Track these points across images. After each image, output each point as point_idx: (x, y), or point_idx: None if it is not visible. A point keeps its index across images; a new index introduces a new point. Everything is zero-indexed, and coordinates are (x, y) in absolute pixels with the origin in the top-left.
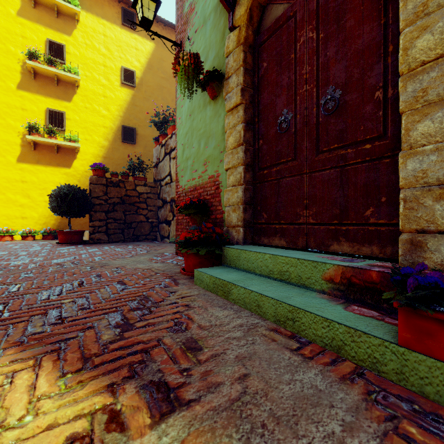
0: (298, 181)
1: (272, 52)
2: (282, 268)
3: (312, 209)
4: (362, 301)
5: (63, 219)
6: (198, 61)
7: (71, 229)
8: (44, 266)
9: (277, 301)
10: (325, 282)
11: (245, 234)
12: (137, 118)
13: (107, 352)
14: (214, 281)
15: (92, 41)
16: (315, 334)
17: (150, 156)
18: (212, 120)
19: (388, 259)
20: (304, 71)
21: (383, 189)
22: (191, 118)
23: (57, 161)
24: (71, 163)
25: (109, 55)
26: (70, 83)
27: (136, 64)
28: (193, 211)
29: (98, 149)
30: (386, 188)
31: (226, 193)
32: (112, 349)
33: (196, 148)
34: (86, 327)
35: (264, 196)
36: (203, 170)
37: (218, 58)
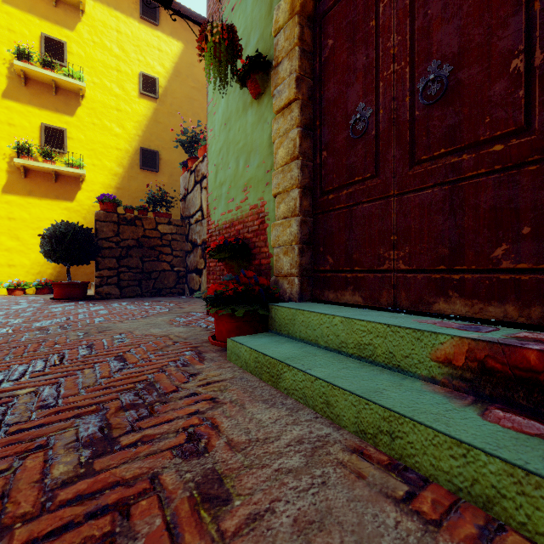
0: (381, 207)
1: (342, 22)
2: (361, 338)
3: (403, 249)
4: (508, 400)
5: (63, 268)
6: (234, 36)
7: (71, 281)
8: (18, 331)
9: (361, 399)
10: (437, 365)
11: (301, 286)
12: (160, 138)
13: (50, 509)
14: (255, 357)
15: (102, 39)
16: (435, 467)
17: (178, 187)
18: (255, 128)
19: (496, 321)
20: (390, 43)
21: (526, 213)
22: (227, 128)
23: (55, 193)
24: (74, 195)
25: (124, 56)
26: (73, 92)
27: (159, 69)
28: (229, 255)
29: (110, 177)
30: (531, 212)
31: (274, 229)
32: (60, 503)
33: (233, 168)
34: (33, 445)
35: (329, 232)
36: (243, 198)
37: (263, 41)
